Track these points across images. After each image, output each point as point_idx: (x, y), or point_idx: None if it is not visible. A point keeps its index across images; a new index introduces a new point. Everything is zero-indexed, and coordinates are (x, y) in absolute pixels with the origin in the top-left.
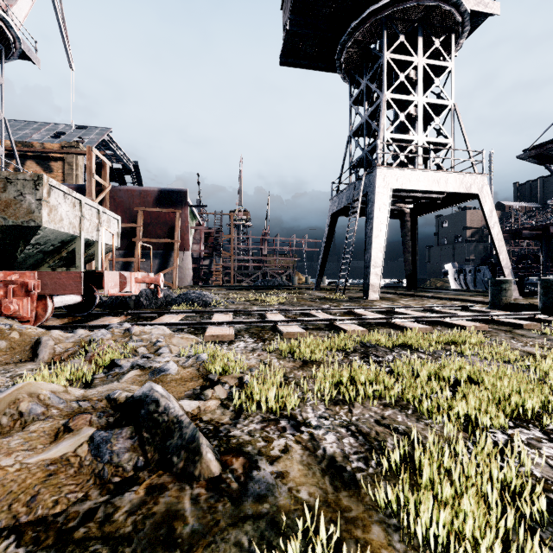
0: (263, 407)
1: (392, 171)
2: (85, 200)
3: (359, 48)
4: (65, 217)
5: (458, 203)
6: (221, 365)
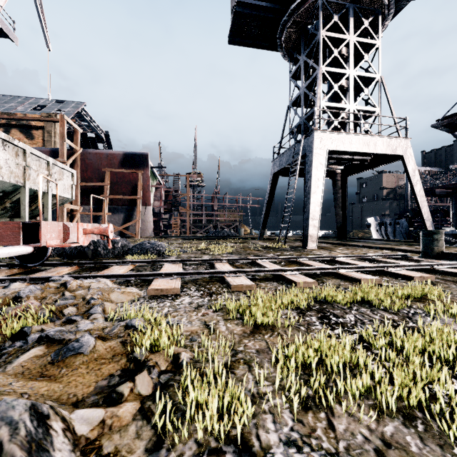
0: (199, 431)
1: (328, 134)
2: (31, 150)
3: (297, 28)
4: (4, 165)
5: (383, 164)
6: (148, 342)
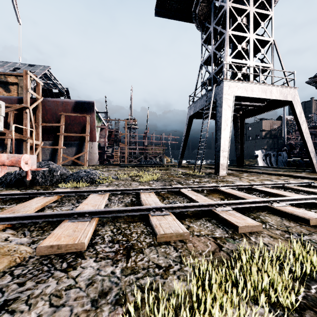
0: None
1: (234, 83)
2: None
3: (208, 3)
4: None
5: (274, 109)
6: None
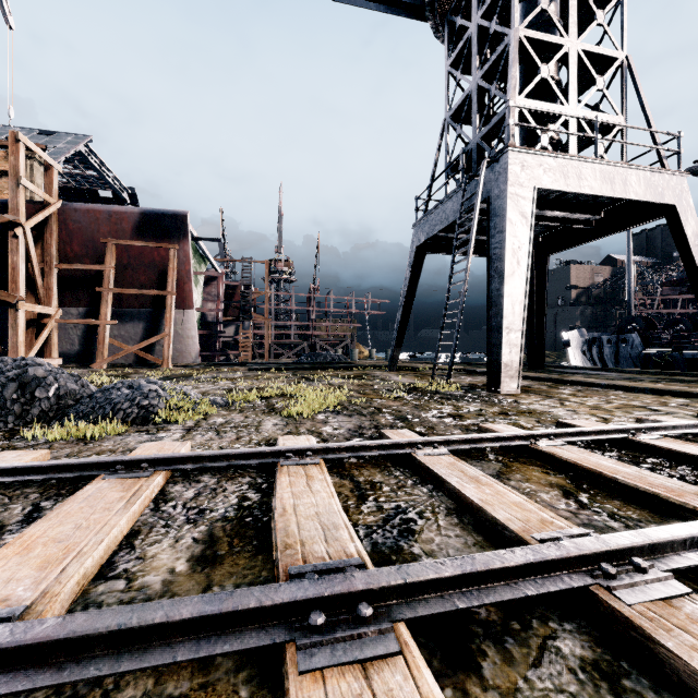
0: None
1: (535, 158)
2: None
3: None
4: None
5: (626, 228)
6: None
